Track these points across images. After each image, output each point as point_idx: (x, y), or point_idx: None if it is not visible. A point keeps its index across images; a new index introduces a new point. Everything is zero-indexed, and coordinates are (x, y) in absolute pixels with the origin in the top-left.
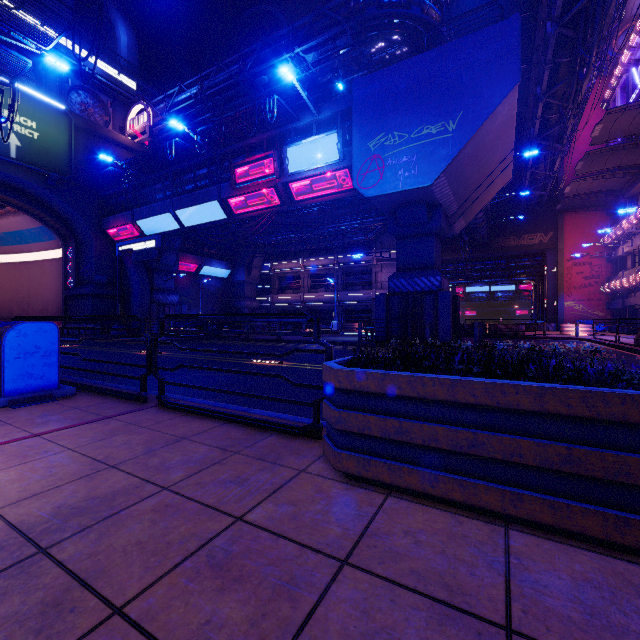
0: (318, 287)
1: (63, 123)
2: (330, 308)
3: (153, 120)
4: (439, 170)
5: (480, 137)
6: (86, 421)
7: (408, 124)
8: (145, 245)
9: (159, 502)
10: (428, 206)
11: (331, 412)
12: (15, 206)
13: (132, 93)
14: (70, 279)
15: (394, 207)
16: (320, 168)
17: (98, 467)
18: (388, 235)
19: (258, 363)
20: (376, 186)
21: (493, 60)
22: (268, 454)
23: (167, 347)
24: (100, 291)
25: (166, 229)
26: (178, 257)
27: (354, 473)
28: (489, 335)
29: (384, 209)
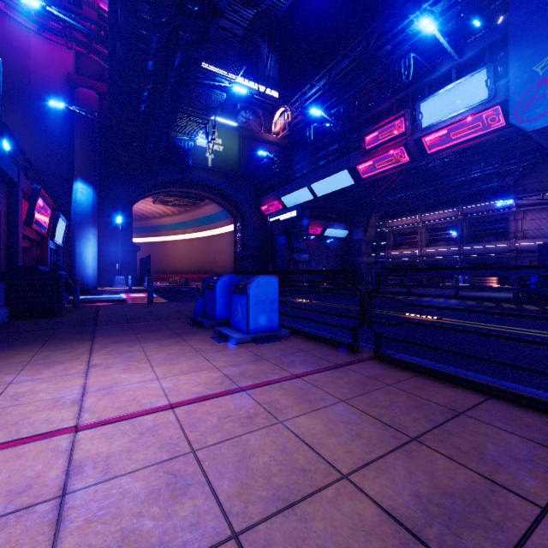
0: (437, 241)
1: (235, 136)
2: (452, 262)
3: (291, 117)
4: None
5: None
6: (324, 367)
7: None
8: (288, 215)
9: None
10: None
11: None
12: (209, 199)
13: (276, 101)
14: (238, 245)
15: None
16: (461, 114)
17: (398, 436)
18: (533, 176)
19: (413, 317)
20: (546, 114)
21: None
22: None
23: (311, 296)
24: (256, 253)
25: (302, 201)
26: (308, 223)
27: None
28: None
29: None
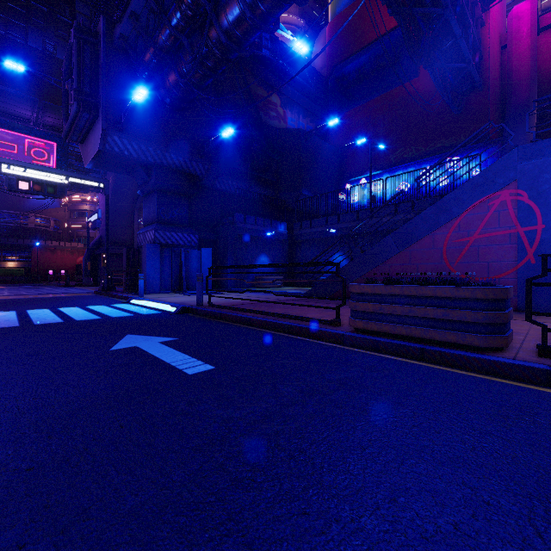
0: None
1: None
2: None
3: None
4: None
5: None
6: None
7: None
8: None
9: None
10: None
11: None
12: None
13: None
14: None
15: None
16: None
17: None
18: None
19: None
20: None
21: None
22: None
23: None
24: None
25: None
26: None
27: None
28: None
29: None
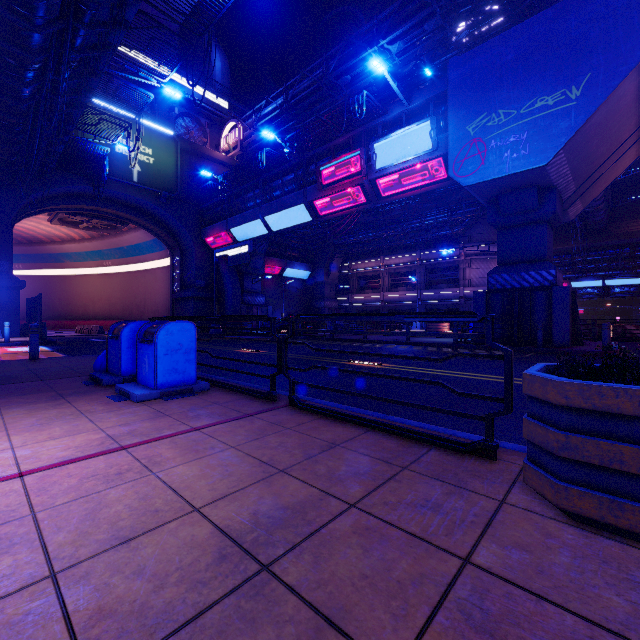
0: (398, 286)
1: (172, 147)
2: (412, 307)
3: (243, 135)
4: (557, 146)
5: (613, 101)
6: (232, 418)
7: (516, 99)
8: (238, 251)
9: (355, 522)
10: (538, 190)
11: (548, 434)
12: (136, 223)
13: (225, 112)
14: (176, 284)
15: (496, 194)
16: (410, 160)
17: (269, 470)
18: (478, 227)
19: (356, 364)
20: (476, 173)
21: (635, 4)
22: (443, 474)
23: (261, 345)
24: (200, 294)
25: (256, 235)
26: (264, 261)
27: (593, 517)
28: (613, 338)
29: (483, 198)
